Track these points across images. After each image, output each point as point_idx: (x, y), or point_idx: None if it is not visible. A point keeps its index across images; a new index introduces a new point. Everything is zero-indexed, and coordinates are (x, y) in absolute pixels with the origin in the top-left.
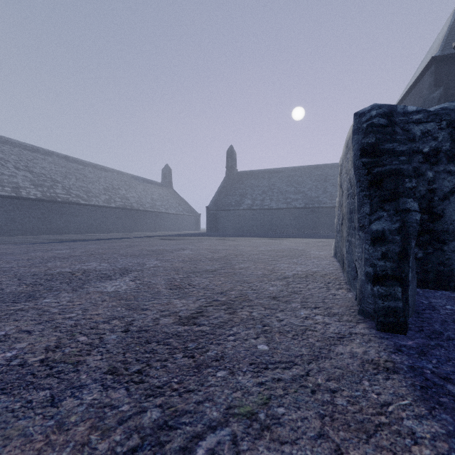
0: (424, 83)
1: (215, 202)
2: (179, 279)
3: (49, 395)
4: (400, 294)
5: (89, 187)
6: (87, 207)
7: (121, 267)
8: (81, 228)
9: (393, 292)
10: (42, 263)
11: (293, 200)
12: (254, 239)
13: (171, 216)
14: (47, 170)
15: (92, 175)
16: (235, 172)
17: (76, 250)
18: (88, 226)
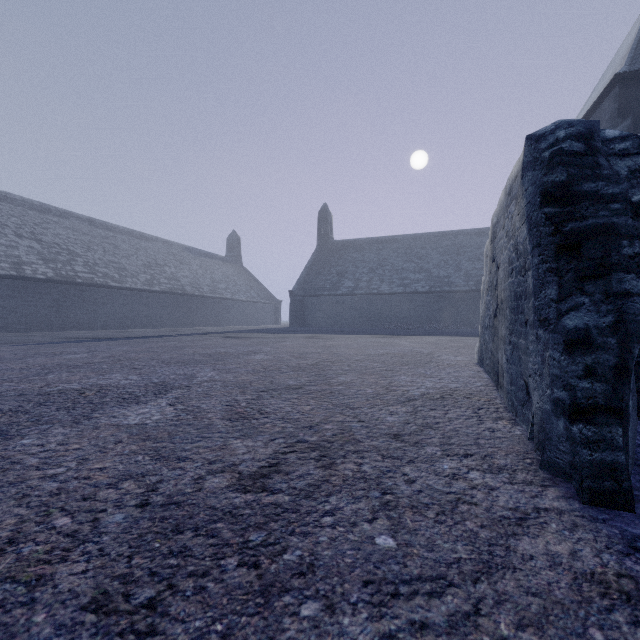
0: (604, 112)
1: (302, 285)
2: (245, 401)
3: None
4: (622, 440)
5: (122, 262)
6: (119, 291)
7: (157, 382)
8: (111, 321)
9: (609, 436)
10: (40, 375)
11: (412, 282)
12: (357, 338)
13: (240, 304)
14: (62, 238)
15: (127, 246)
16: (331, 241)
17: (97, 354)
18: (121, 318)
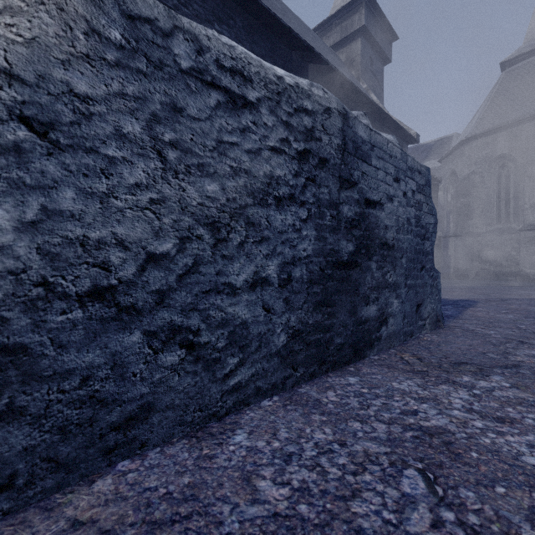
0: None
1: None
2: None
3: None
4: None
5: None
6: None
7: None
8: None
9: None
10: None
11: None
12: None
13: None
14: None
15: None
16: None
17: None
18: None
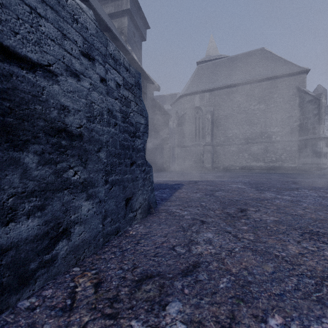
0: None
1: None
2: None
3: (244, 198)
4: None
5: None
6: None
7: None
8: None
9: None
10: None
11: None
12: None
13: None
14: None
15: None
16: None
17: None
18: None
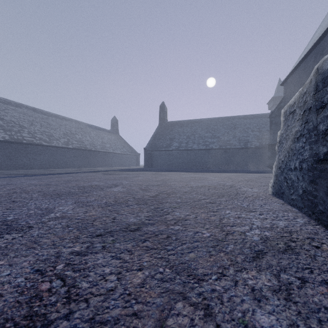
0: (326, 42)
1: (151, 145)
2: (66, 259)
3: None
4: None
5: (51, 132)
6: (48, 147)
7: (9, 220)
8: (43, 164)
9: None
10: None
11: (210, 143)
12: (182, 174)
13: (117, 155)
14: (16, 118)
15: (55, 123)
16: (166, 122)
17: (6, 187)
18: (49, 163)
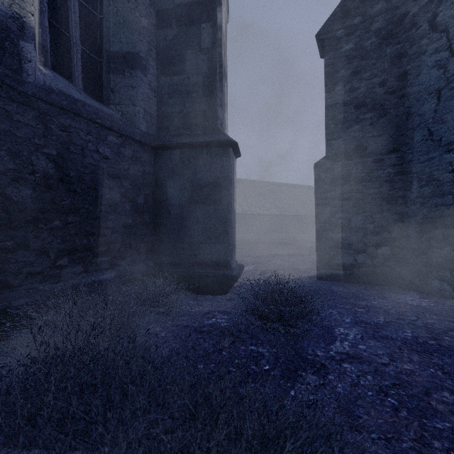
0: None
1: None
2: None
3: None
4: None
5: None
6: None
7: None
8: None
9: None
10: None
11: None
12: None
13: None
14: (303, 197)
15: None
16: None
17: None
18: None
